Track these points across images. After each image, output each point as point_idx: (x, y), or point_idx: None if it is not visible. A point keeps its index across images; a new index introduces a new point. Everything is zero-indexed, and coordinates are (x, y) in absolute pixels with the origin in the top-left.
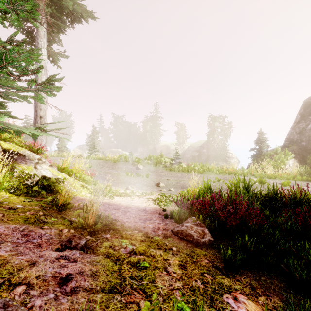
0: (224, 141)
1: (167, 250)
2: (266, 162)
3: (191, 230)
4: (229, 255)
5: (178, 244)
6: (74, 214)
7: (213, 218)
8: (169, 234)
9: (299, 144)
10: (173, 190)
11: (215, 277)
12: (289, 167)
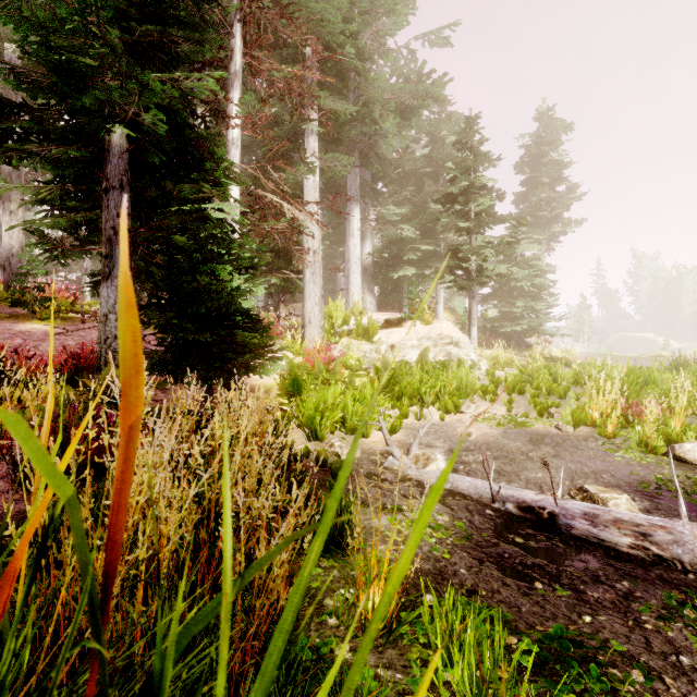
0: None
1: None
2: None
3: None
4: None
5: None
6: None
7: None
8: None
9: None
10: None
11: None
12: None
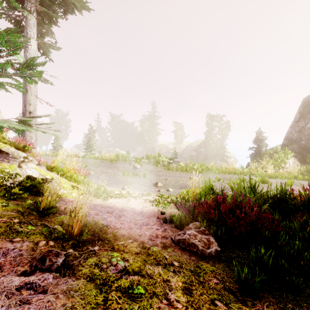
0: (222, 140)
1: (167, 267)
2: (265, 161)
3: (194, 239)
4: (245, 275)
5: (180, 256)
6: (58, 220)
7: (218, 224)
8: (169, 243)
9: (298, 143)
10: (172, 191)
11: (230, 305)
12: (290, 166)
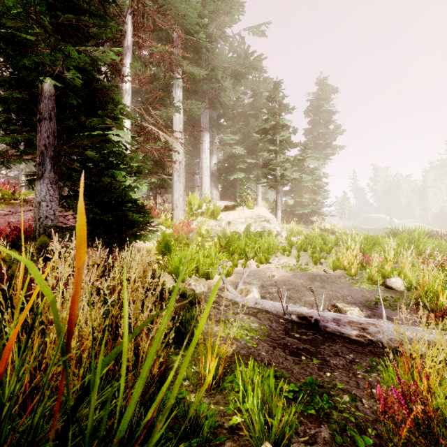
0: None
1: None
2: None
3: None
4: None
5: None
6: None
7: None
8: None
9: None
10: None
11: None
12: None
